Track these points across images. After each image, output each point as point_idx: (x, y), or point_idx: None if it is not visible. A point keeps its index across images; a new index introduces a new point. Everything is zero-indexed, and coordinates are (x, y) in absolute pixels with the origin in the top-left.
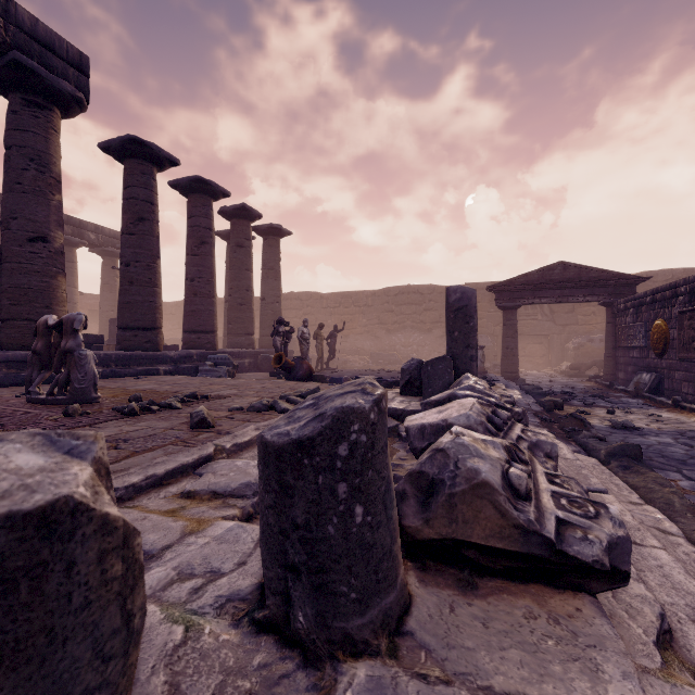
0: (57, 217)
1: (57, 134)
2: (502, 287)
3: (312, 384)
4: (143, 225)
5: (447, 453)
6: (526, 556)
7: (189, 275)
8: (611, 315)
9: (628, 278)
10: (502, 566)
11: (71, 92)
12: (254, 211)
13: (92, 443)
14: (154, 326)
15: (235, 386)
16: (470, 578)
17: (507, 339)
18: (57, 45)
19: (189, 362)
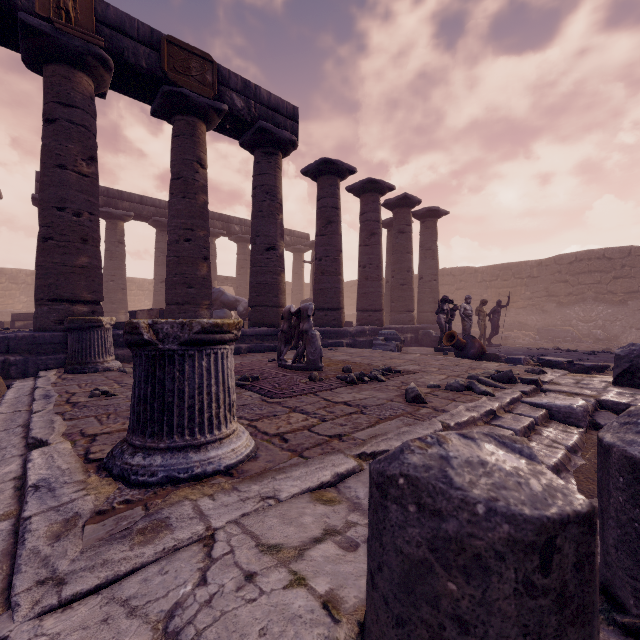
0: (280, 231)
1: (280, 171)
2: None
3: (489, 364)
4: (331, 227)
5: None
6: None
7: (361, 263)
8: None
9: None
10: None
11: (289, 138)
12: (414, 198)
13: (529, 448)
14: (338, 307)
15: (413, 361)
16: None
17: None
18: (280, 107)
19: (363, 336)
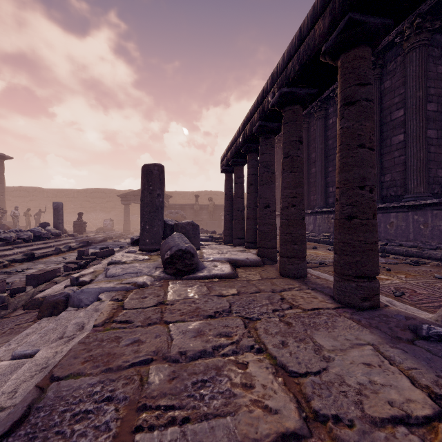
0: None
1: None
2: (122, 196)
3: None
4: None
5: None
6: None
7: None
8: None
9: (165, 196)
10: None
11: None
12: None
13: None
14: None
15: None
16: None
17: (125, 217)
18: None
19: None
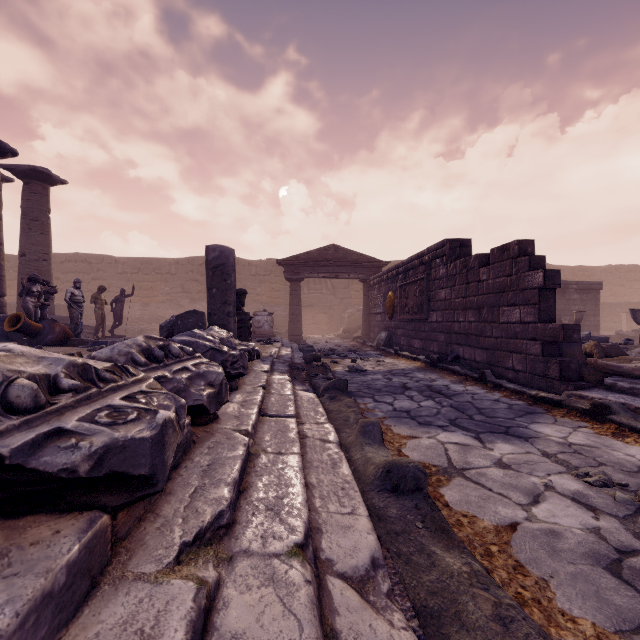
0: None
1: None
2: (288, 261)
3: (57, 348)
4: None
5: None
6: None
7: None
8: (367, 289)
9: (376, 261)
10: None
11: None
12: (3, 144)
13: None
14: None
15: None
16: None
17: (293, 307)
18: None
19: None
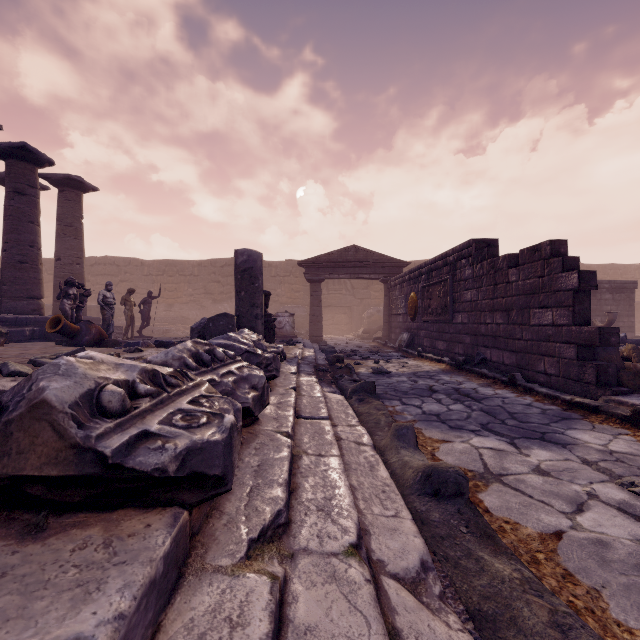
0: None
1: None
2: (309, 262)
3: (95, 349)
4: None
5: (32, 375)
6: (92, 479)
7: None
8: (387, 290)
9: (397, 262)
10: (79, 497)
11: None
12: (41, 154)
13: None
14: None
15: None
16: (43, 520)
17: (314, 308)
18: None
19: None
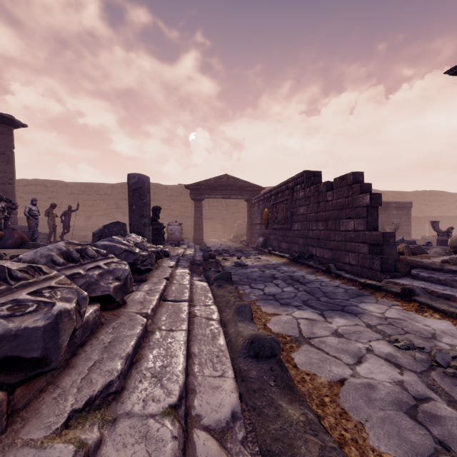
0: None
1: None
2: (193, 186)
3: (14, 250)
4: None
5: None
6: None
7: None
8: (250, 206)
9: (256, 187)
10: None
11: None
12: None
13: None
14: None
15: None
16: None
17: (197, 219)
18: None
19: None
